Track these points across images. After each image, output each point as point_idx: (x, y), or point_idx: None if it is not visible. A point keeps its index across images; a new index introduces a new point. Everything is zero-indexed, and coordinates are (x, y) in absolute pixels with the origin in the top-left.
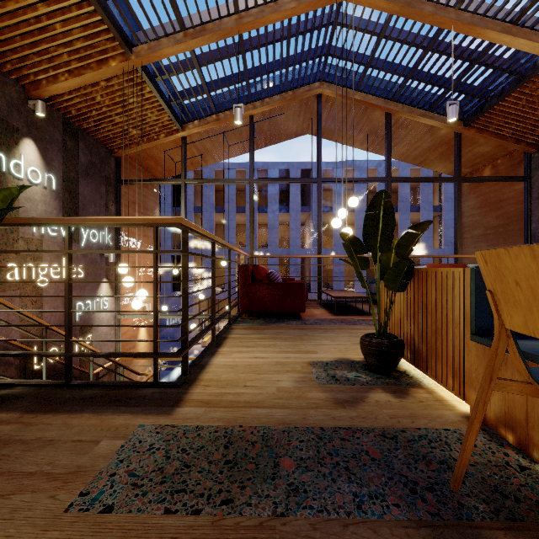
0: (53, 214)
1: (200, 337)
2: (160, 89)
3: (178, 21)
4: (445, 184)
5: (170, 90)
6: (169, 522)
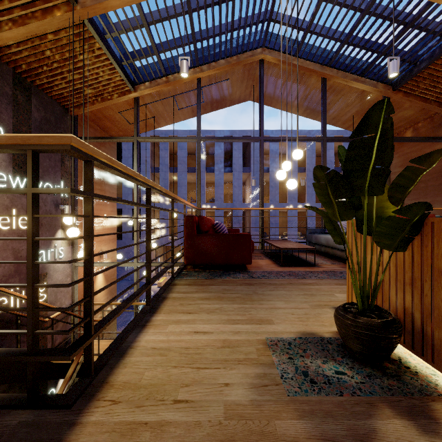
0: (2, 166)
1: (120, 310)
2: (110, 47)
3: None
4: None
5: (121, 51)
6: None
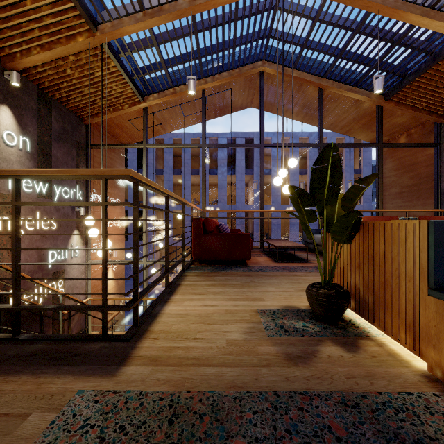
0: None
1: (152, 287)
2: (123, 64)
3: (138, 1)
4: (364, 151)
5: (133, 66)
6: None
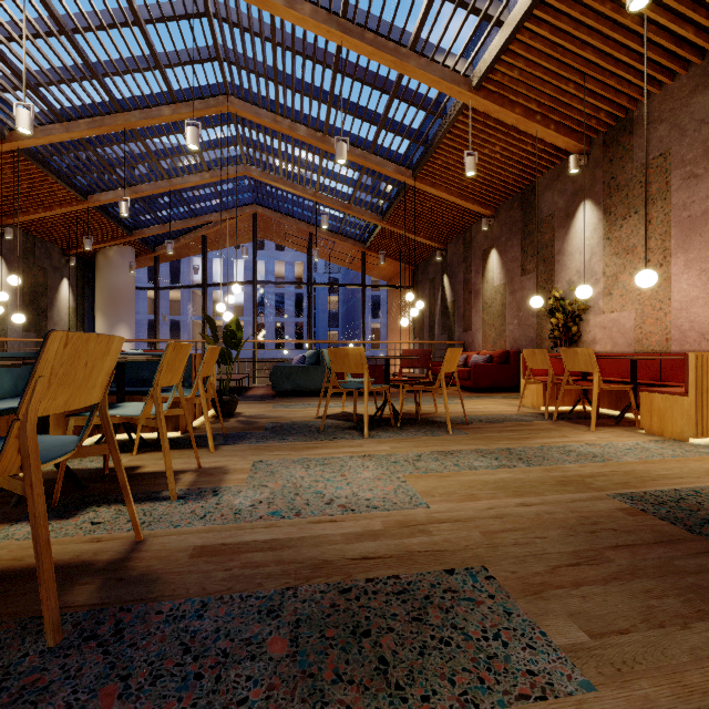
0: None
1: None
2: None
3: None
4: None
5: None
6: (388, 571)
